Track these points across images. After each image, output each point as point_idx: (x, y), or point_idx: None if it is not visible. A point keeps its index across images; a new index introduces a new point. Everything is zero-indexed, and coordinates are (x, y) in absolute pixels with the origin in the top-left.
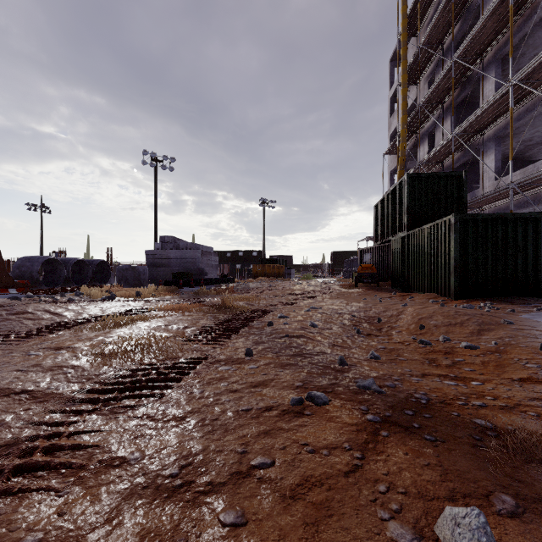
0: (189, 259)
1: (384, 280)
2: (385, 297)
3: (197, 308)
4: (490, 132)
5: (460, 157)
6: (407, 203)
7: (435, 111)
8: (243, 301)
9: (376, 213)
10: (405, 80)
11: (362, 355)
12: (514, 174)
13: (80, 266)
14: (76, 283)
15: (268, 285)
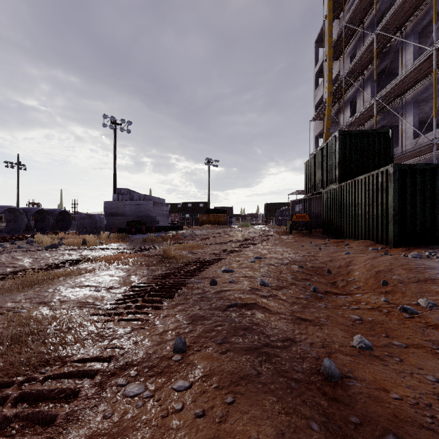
0: (142, 209)
1: (314, 228)
2: (320, 244)
3: (135, 259)
4: (409, 97)
5: (379, 120)
6: (339, 158)
7: (357, 81)
8: (186, 250)
9: (307, 169)
10: (330, 54)
11: (345, 340)
12: (432, 132)
13: (41, 215)
14: (38, 230)
15: (212, 232)
